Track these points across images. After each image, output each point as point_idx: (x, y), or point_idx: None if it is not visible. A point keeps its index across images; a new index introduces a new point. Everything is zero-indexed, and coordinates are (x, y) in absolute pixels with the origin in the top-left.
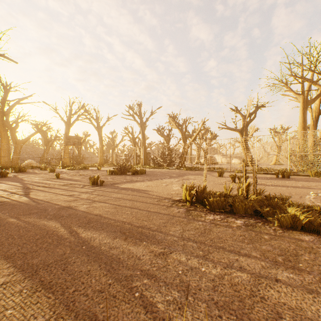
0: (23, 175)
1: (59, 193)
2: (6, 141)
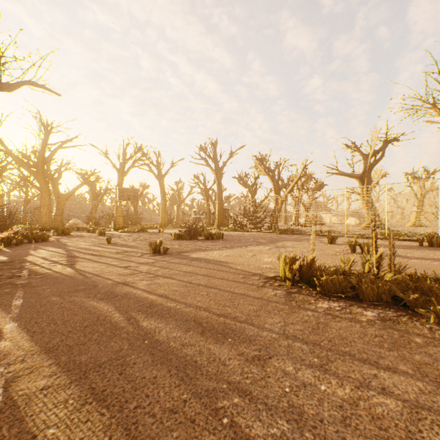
0: (67, 239)
1: (112, 263)
2: (47, 196)
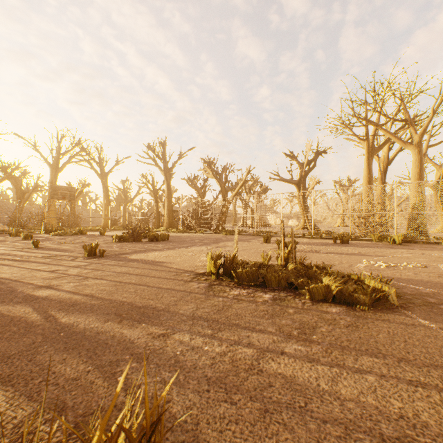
0: None
1: (36, 268)
2: None
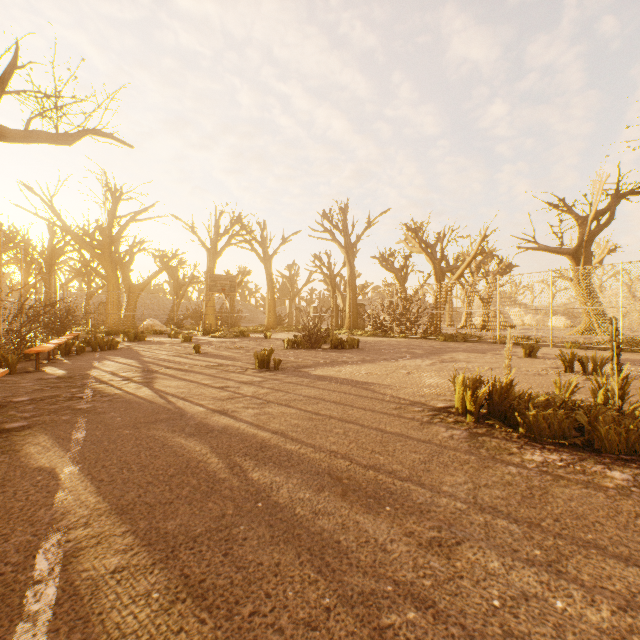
0: (142, 346)
1: (203, 382)
2: (115, 287)
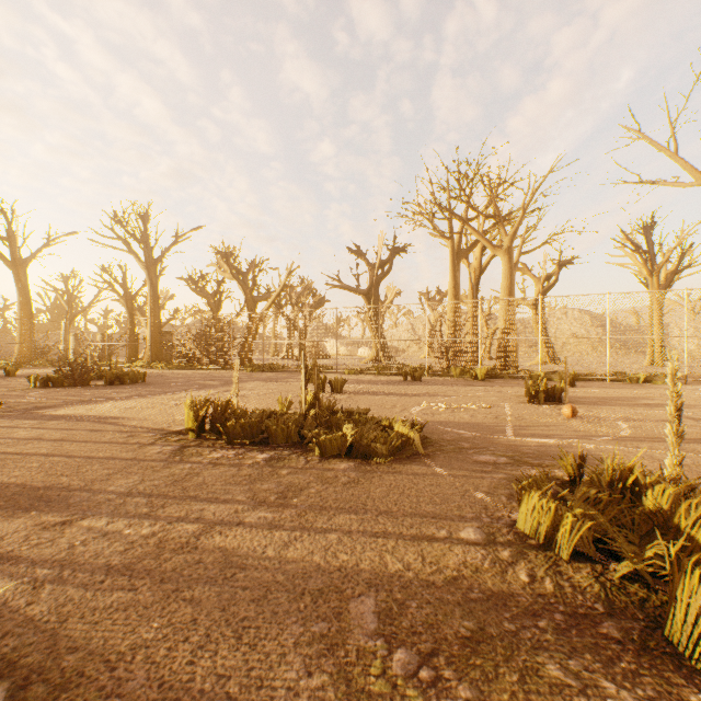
0: None
1: None
2: None
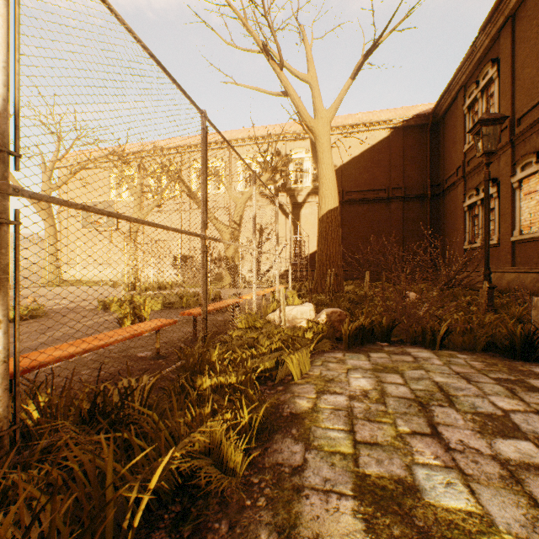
0: None
1: None
2: None
